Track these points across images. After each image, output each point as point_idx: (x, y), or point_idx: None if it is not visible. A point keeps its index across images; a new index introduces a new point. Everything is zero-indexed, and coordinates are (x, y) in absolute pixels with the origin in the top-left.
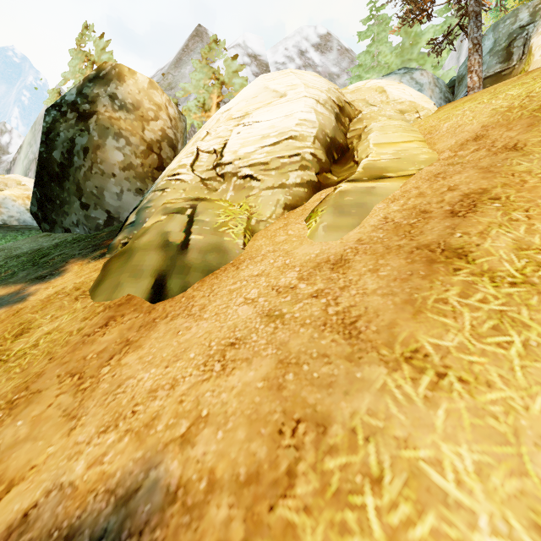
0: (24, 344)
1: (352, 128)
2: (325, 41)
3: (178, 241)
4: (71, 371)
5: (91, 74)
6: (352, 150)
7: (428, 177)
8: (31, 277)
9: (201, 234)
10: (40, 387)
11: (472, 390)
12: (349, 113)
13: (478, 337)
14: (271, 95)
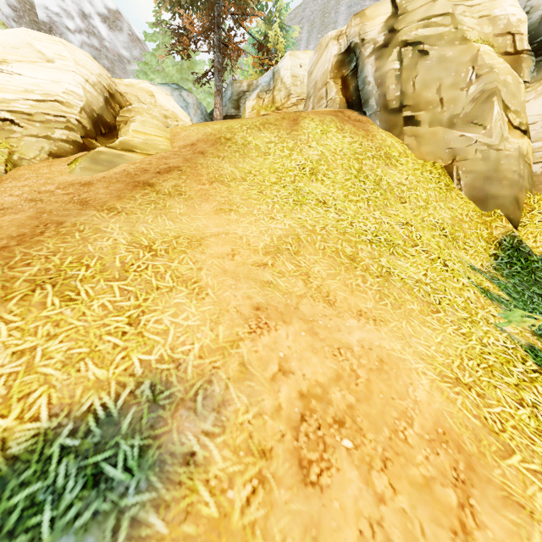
0: None
1: (122, 114)
2: (115, 18)
3: None
4: None
5: None
6: (118, 130)
7: (160, 157)
8: None
9: None
10: None
11: (129, 215)
12: (120, 102)
13: (140, 205)
14: (37, 55)
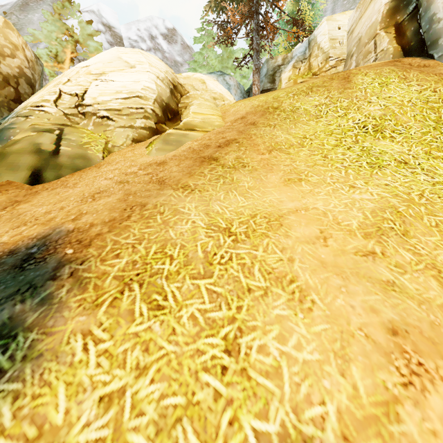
0: None
1: (182, 101)
2: (172, 34)
3: (50, 149)
4: None
5: None
6: (180, 114)
7: (216, 132)
8: None
9: (69, 147)
10: None
11: (202, 193)
12: (181, 91)
13: (210, 181)
14: (124, 65)
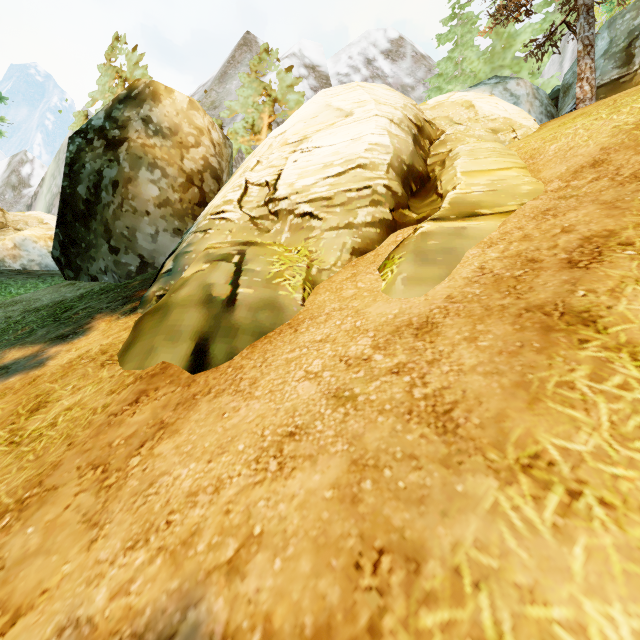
0: (41, 422)
1: (434, 152)
2: (397, 47)
3: (223, 295)
4: (93, 462)
5: (122, 94)
6: (433, 179)
7: (534, 214)
8: (51, 336)
9: (251, 287)
10: (57, 482)
11: (621, 520)
12: (429, 134)
13: (622, 440)
14: (335, 115)
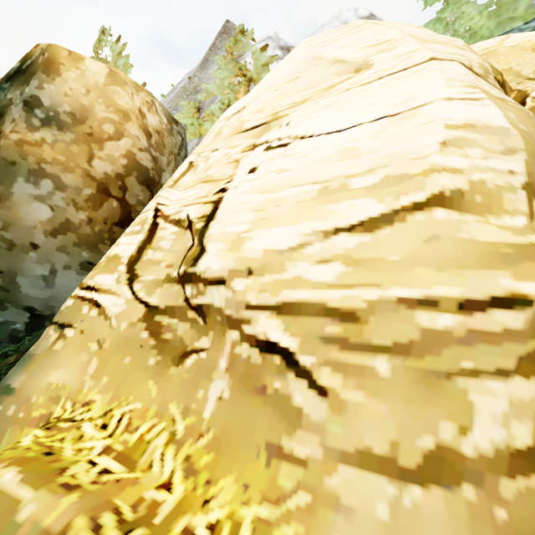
0: None
1: None
2: None
3: None
4: None
5: (13, 68)
6: None
7: None
8: None
9: None
10: None
11: None
12: None
13: None
14: (331, 71)
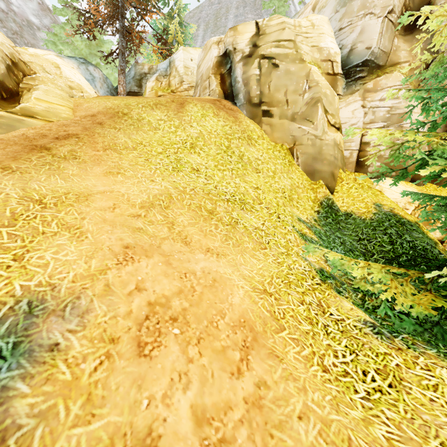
0: None
1: (26, 81)
2: None
3: None
4: None
5: None
6: (20, 96)
7: (60, 124)
8: None
9: None
10: None
11: (23, 174)
12: (24, 70)
13: (35, 166)
14: None
